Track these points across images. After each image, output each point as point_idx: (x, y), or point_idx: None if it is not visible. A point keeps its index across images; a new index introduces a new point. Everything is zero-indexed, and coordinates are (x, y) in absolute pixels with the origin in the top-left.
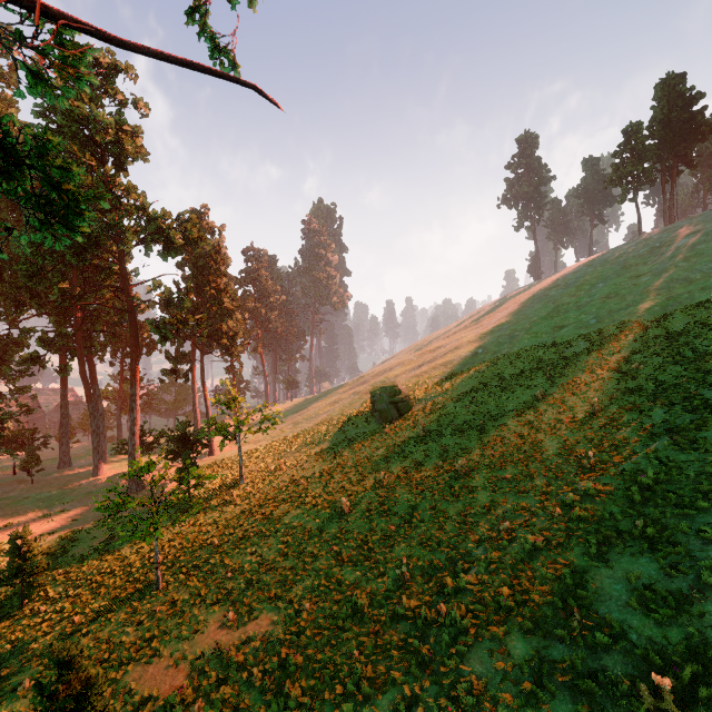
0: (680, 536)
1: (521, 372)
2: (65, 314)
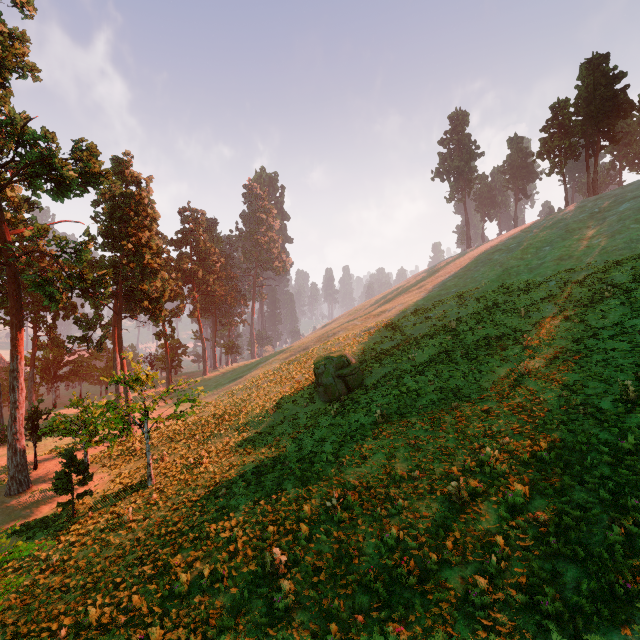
0: None
1: (486, 339)
2: None
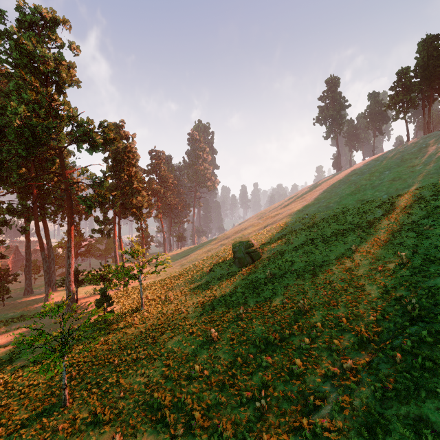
0: None
1: (337, 231)
2: (26, 192)
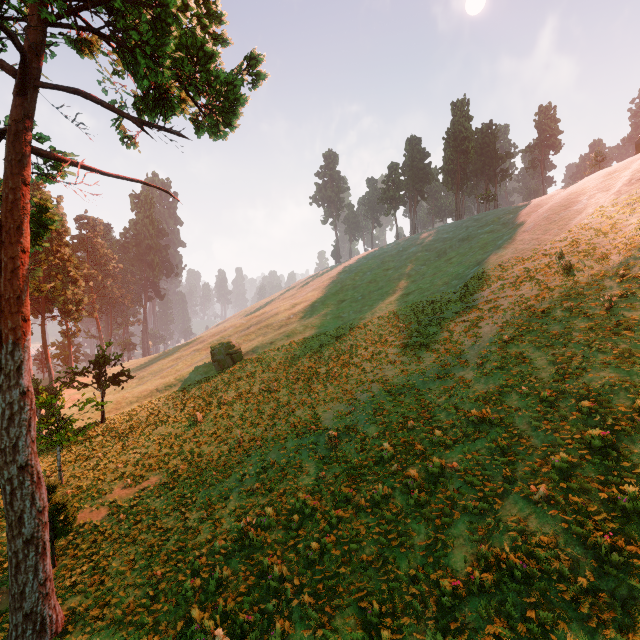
0: (355, 394)
1: (315, 330)
2: None
